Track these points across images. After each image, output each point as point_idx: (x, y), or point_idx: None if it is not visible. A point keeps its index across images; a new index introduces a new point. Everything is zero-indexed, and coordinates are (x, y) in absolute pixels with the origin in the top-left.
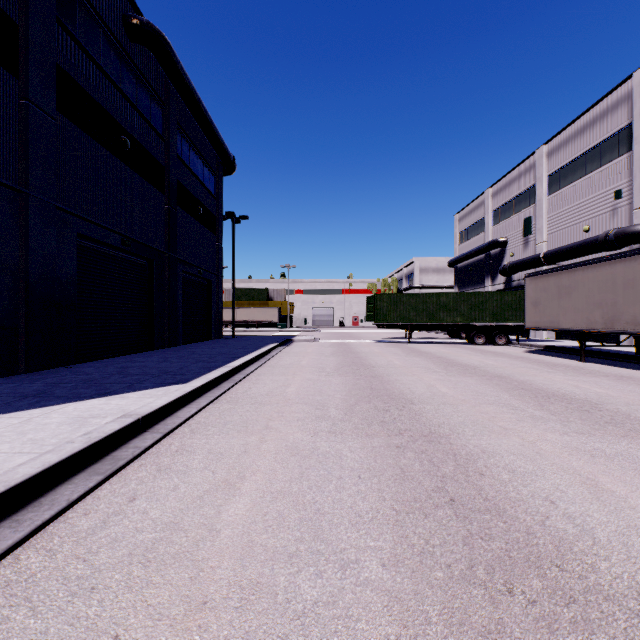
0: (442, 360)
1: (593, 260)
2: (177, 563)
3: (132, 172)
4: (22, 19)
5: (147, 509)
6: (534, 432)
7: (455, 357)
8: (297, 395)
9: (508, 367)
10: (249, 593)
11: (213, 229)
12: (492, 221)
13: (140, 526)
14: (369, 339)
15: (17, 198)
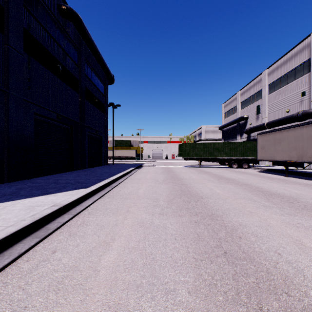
0: (216, 176)
1: (292, 126)
2: (74, 291)
3: (62, 82)
4: (5, 4)
5: (61, 258)
6: (266, 214)
7: (223, 174)
8: (144, 194)
9: (249, 179)
10: (113, 310)
11: (103, 111)
12: (240, 107)
13: (56, 268)
14: (180, 165)
15: (3, 94)
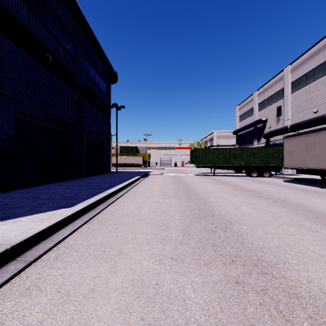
0: (237, 187)
1: None
2: None
3: (53, 76)
4: None
5: None
6: None
7: (244, 185)
8: (148, 215)
9: (280, 192)
10: None
11: (105, 113)
12: (258, 109)
13: None
14: (191, 173)
15: None
